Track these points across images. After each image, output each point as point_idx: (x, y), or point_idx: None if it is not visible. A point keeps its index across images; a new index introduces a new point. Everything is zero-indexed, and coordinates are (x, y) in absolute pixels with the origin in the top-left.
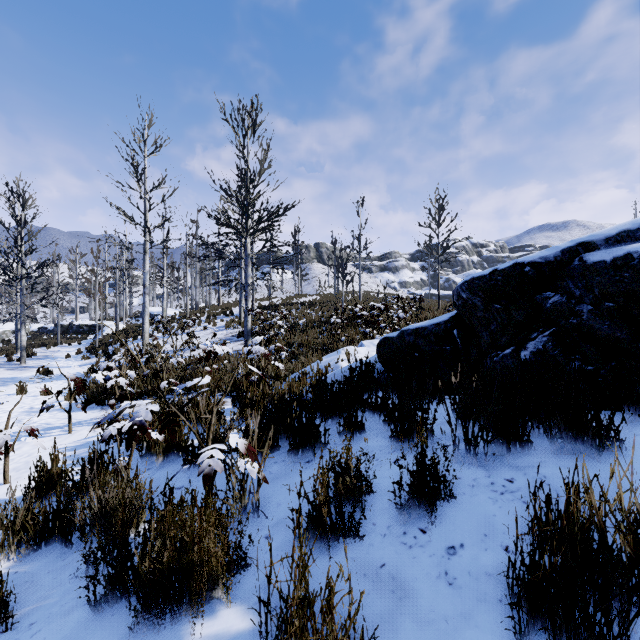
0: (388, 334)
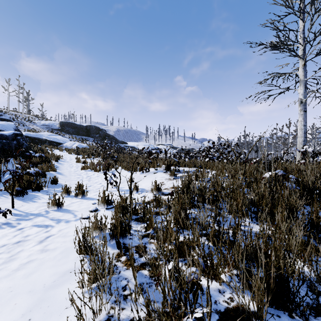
0: None
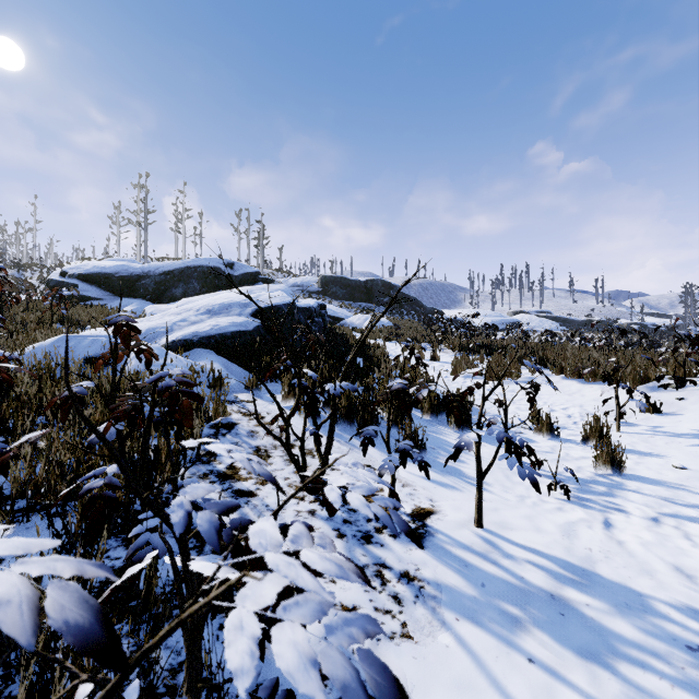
0: (240, 328)
